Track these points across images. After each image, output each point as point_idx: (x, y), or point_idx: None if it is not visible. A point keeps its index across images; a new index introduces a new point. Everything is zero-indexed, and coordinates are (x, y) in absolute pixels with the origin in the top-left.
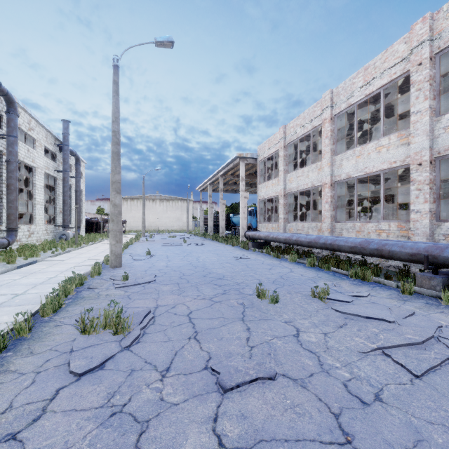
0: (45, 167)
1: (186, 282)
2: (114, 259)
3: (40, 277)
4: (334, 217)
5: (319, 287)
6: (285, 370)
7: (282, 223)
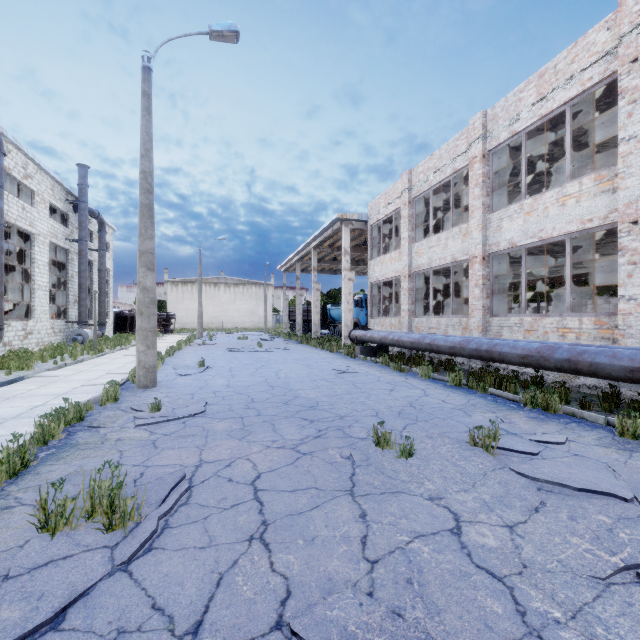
0: (50, 234)
1: (256, 414)
2: (144, 375)
3: (18, 405)
4: (489, 309)
5: (476, 423)
6: (448, 632)
7: (406, 318)
